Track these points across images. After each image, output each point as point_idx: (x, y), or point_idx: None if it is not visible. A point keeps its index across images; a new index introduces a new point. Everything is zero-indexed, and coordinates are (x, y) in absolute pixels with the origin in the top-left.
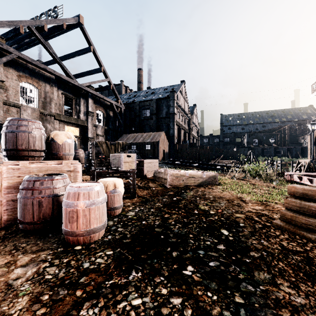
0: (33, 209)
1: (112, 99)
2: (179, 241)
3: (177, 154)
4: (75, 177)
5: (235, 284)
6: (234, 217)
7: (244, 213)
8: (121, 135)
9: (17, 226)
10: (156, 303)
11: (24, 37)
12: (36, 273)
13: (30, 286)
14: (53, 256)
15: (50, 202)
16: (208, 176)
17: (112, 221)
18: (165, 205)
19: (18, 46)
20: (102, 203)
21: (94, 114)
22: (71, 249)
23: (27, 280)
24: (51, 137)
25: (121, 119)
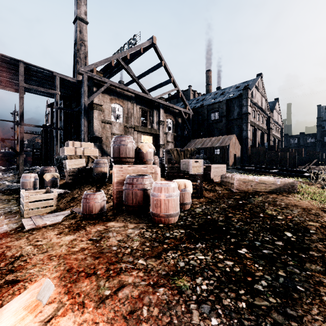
0: (132, 197)
1: (181, 106)
2: (238, 233)
3: (251, 158)
4: (155, 177)
5: (282, 265)
6: (305, 225)
7: (321, 222)
8: (189, 140)
9: (122, 208)
10: (214, 261)
11: (114, 67)
12: (139, 233)
13: (138, 238)
14: (146, 227)
15: (142, 193)
16: (283, 182)
17: (183, 213)
18: (229, 207)
19: (109, 75)
20: (176, 196)
21: (165, 122)
22: (157, 225)
23: (136, 235)
24: (138, 147)
25: (189, 125)
